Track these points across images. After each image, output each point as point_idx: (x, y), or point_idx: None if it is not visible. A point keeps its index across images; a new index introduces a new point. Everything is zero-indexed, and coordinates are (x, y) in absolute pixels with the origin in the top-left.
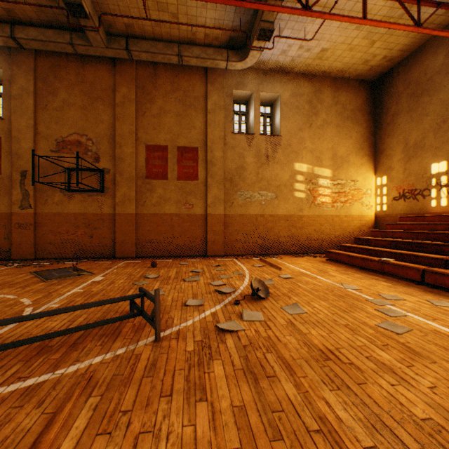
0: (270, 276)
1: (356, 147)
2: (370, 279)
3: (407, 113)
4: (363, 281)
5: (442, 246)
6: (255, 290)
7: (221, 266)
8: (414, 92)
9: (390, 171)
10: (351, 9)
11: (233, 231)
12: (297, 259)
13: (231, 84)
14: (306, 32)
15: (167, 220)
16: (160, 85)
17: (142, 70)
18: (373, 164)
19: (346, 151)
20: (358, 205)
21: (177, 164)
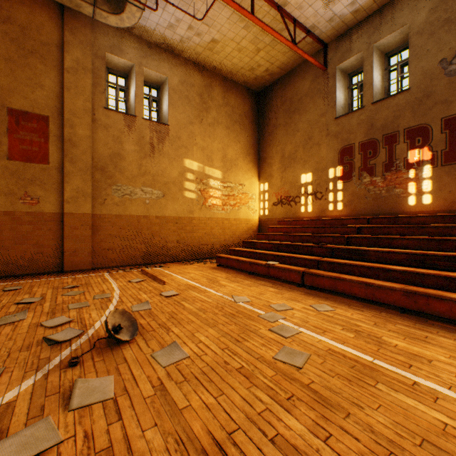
0: (149, 296)
1: (244, 152)
2: (259, 285)
3: (284, 127)
4: (253, 289)
5: (313, 247)
6: (111, 332)
7: (79, 288)
8: (289, 109)
9: (271, 178)
10: (241, 2)
11: (107, 237)
12: (187, 267)
13: (103, 44)
14: (197, 10)
15: None
16: None
17: None
18: (258, 171)
19: (236, 155)
20: (245, 209)
21: (7, 135)
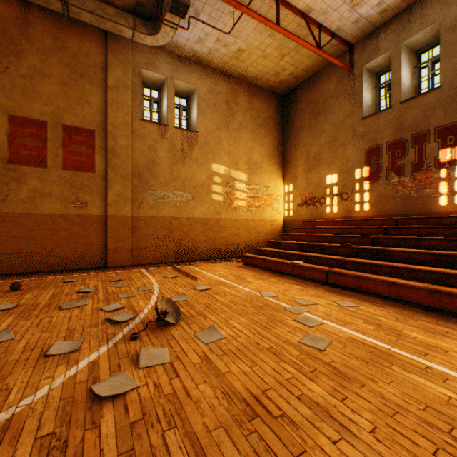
0: (184, 290)
1: (269, 155)
2: (284, 283)
3: (308, 128)
4: (279, 286)
5: (338, 248)
6: (161, 315)
7: (123, 281)
8: (314, 110)
9: (295, 180)
10: (266, 13)
11: (143, 237)
12: (215, 265)
13: (139, 61)
14: (224, 24)
15: (46, 223)
16: (34, 35)
17: (2, 6)
18: (282, 172)
19: (260, 158)
20: (270, 210)
21: (62, 148)
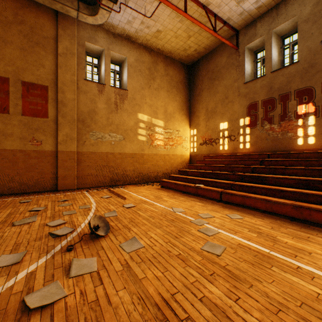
0: (115, 207)
1: (179, 108)
2: (190, 201)
3: (207, 89)
4: (186, 203)
5: (228, 175)
6: (93, 230)
7: (69, 201)
8: (211, 77)
9: (198, 126)
10: (177, 4)
11: (86, 167)
12: (140, 188)
13: (83, 36)
14: (147, 11)
15: (8, 156)
16: None
17: None
18: (189, 121)
19: (173, 110)
20: (180, 147)
21: (21, 99)
